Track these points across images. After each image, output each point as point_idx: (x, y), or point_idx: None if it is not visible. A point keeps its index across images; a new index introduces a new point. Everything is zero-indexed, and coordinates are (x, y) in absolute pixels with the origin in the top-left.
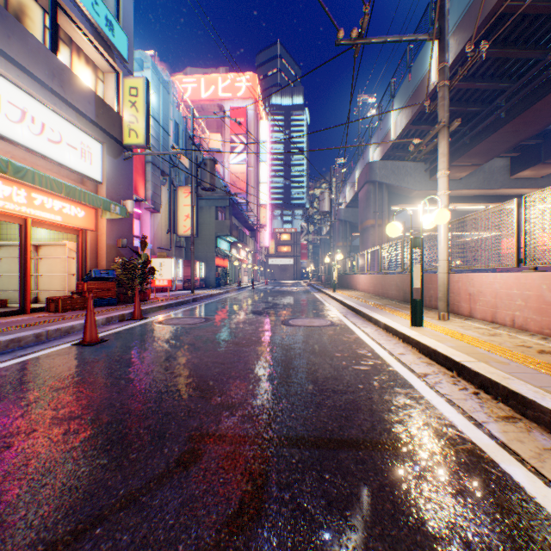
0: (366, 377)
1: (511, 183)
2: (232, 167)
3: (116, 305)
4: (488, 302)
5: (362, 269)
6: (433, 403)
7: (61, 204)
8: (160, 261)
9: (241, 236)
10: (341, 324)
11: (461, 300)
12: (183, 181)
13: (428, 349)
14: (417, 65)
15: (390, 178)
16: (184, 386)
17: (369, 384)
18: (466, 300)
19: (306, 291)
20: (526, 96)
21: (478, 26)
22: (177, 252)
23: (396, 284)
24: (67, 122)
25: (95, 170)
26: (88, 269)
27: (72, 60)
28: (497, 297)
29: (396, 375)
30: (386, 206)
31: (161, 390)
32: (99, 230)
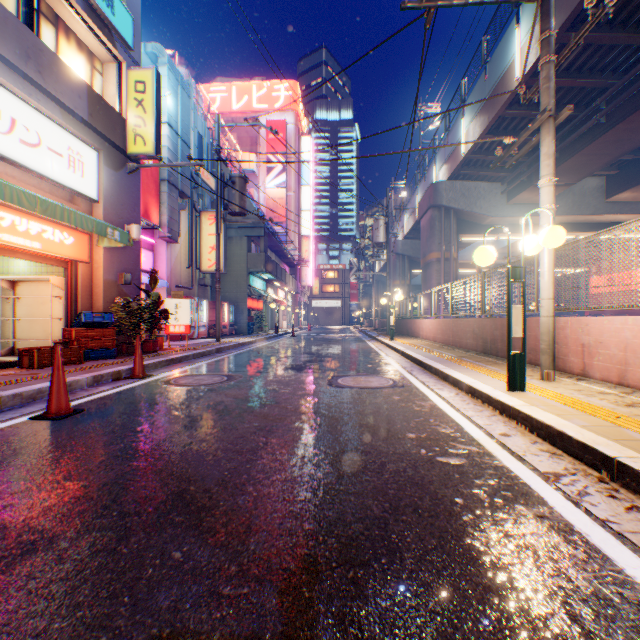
0: (463, 481)
1: (607, 208)
2: (269, 191)
3: (115, 357)
4: (613, 357)
5: (424, 312)
6: (595, 542)
7: (40, 227)
8: (176, 302)
9: (279, 272)
10: (407, 384)
11: (570, 353)
12: (208, 205)
13: (548, 430)
14: (496, 59)
15: (459, 202)
16: (170, 500)
17: (473, 496)
18: (577, 353)
19: (357, 339)
20: (635, 95)
21: (579, 0)
22: (201, 292)
23: (473, 331)
24: (48, 120)
25: (88, 184)
26: (79, 311)
27: (58, 42)
28: (628, 350)
29: (510, 477)
30: (455, 235)
31: (129, 510)
32: (94, 261)
